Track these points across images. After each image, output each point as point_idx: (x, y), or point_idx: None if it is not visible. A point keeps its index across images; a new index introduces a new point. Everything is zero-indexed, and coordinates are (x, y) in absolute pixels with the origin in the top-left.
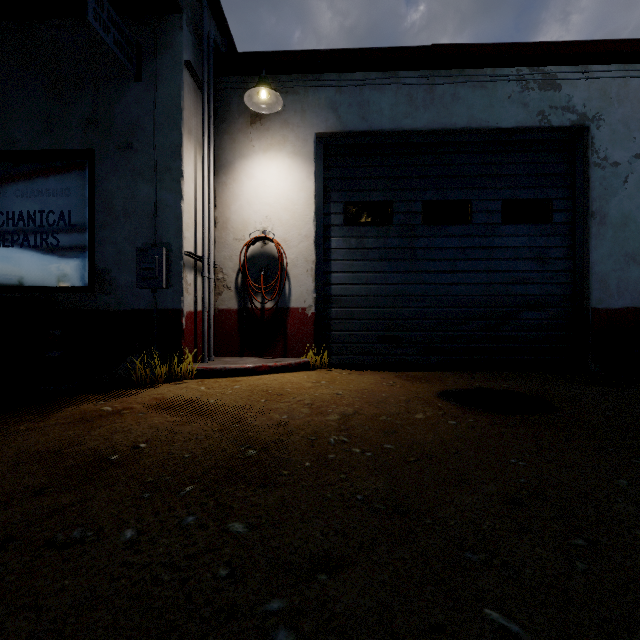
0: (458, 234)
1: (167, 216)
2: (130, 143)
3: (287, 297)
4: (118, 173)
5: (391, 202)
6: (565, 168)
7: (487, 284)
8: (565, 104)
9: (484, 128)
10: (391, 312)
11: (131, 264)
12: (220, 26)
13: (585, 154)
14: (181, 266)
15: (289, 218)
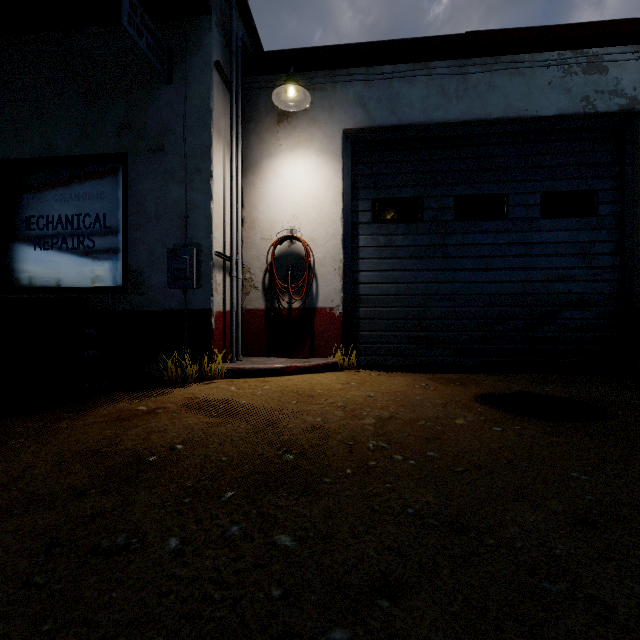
0: (493, 230)
1: (197, 217)
2: (161, 145)
3: (314, 297)
4: (150, 175)
5: (421, 198)
6: (612, 157)
7: (525, 282)
8: (612, 88)
9: (522, 117)
10: (421, 312)
11: (162, 265)
12: (247, 26)
13: (635, 141)
14: (211, 266)
15: (316, 216)
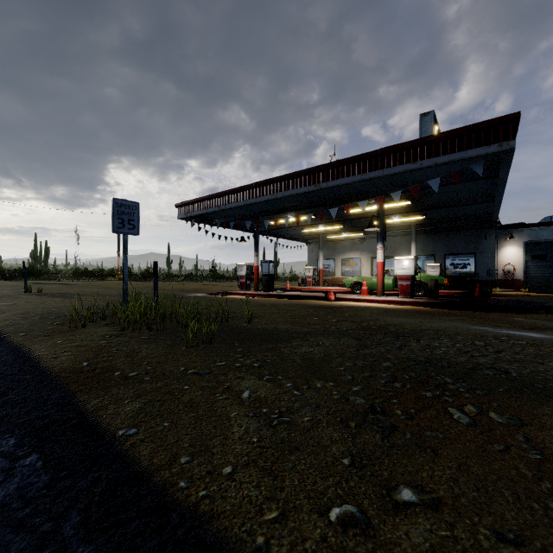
0: None
1: (491, 264)
2: (483, 251)
3: (515, 277)
4: (480, 256)
5: (546, 255)
6: None
7: None
8: None
9: None
10: (546, 280)
11: (483, 272)
12: None
13: None
14: (494, 272)
15: (515, 260)
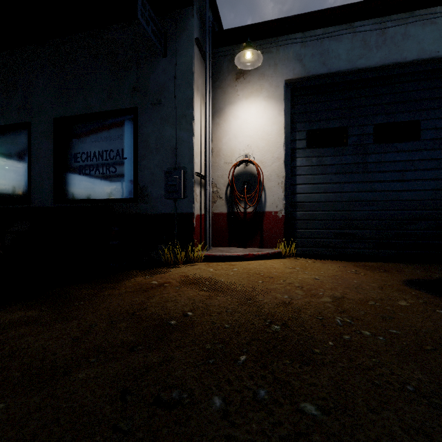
0: (407, 149)
1: (183, 148)
2: (159, 100)
3: (263, 203)
4: (152, 121)
5: (346, 127)
6: None
7: (435, 190)
8: None
9: (434, 58)
10: (346, 214)
11: (160, 182)
12: (214, 13)
13: None
14: (193, 183)
15: (264, 145)
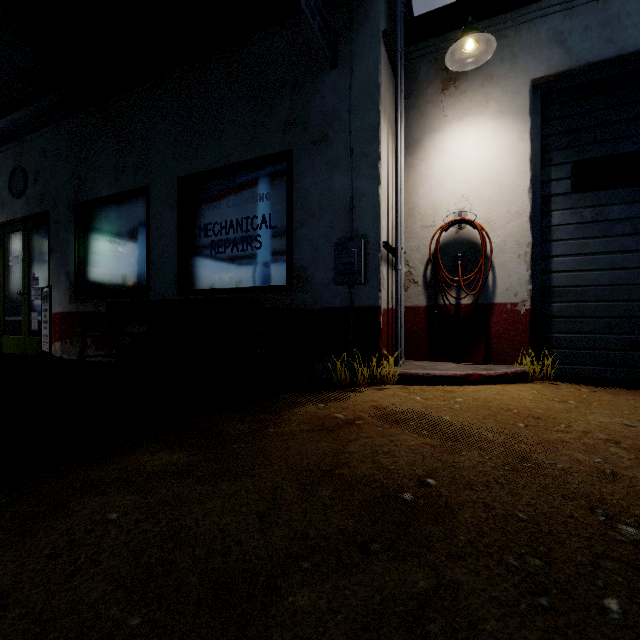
0: None
1: (363, 206)
2: (325, 135)
3: (490, 290)
4: (314, 169)
5: None
6: None
7: None
8: None
9: None
10: None
11: (326, 260)
12: None
13: None
14: (378, 259)
15: (493, 193)
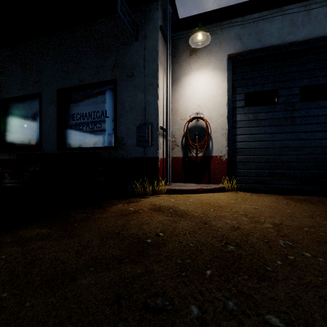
0: None
1: (150, 108)
2: (133, 73)
3: (210, 150)
4: (127, 89)
5: (277, 89)
6: None
7: None
8: None
9: None
10: (277, 158)
11: (133, 134)
12: (172, 7)
13: None
14: (157, 134)
15: (211, 105)
